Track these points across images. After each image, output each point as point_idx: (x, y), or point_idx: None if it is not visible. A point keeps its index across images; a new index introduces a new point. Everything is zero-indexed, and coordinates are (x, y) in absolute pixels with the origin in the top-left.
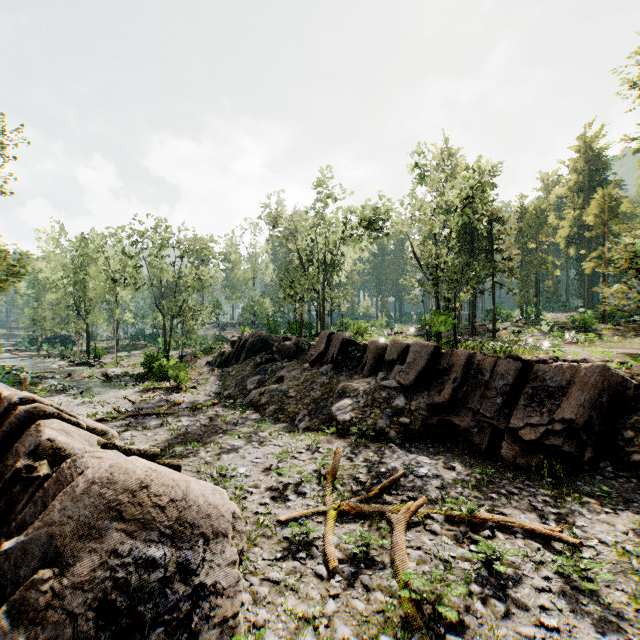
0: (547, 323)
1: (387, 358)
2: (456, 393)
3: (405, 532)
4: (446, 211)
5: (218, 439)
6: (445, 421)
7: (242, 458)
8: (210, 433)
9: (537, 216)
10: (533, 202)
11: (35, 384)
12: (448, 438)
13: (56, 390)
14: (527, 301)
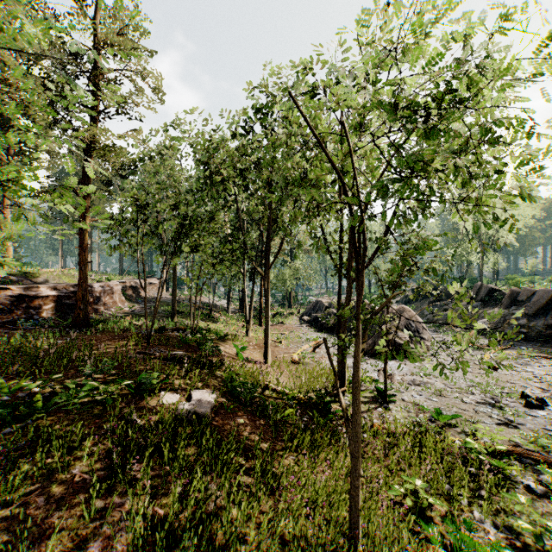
0: None
1: (518, 299)
2: None
3: (495, 353)
4: None
5: None
6: None
7: None
8: None
9: None
10: None
11: None
12: None
13: None
14: None
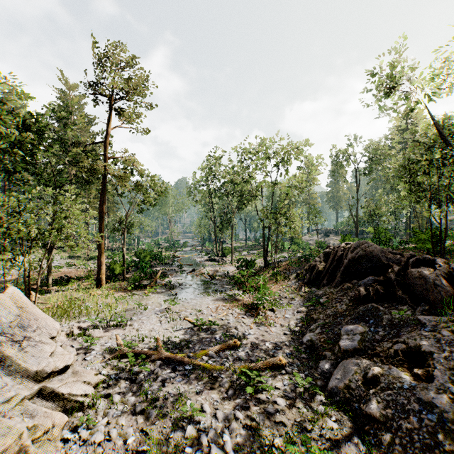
0: None
1: None
2: None
3: None
4: None
5: None
6: None
7: None
8: None
9: None
10: None
11: (166, 276)
12: None
13: (169, 286)
14: None
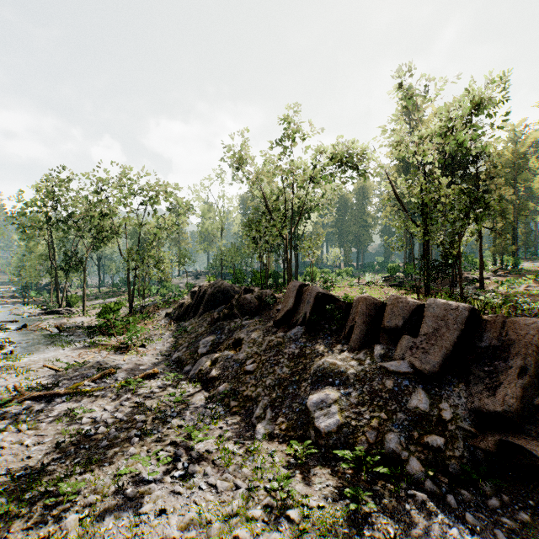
0: (532, 272)
1: (387, 324)
2: (527, 395)
3: None
4: (445, 132)
5: (123, 460)
6: (509, 445)
7: (138, 535)
8: (119, 442)
9: (514, 160)
10: (509, 146)
11: None
12: (521, 480)
13: None
14: (504, 249)
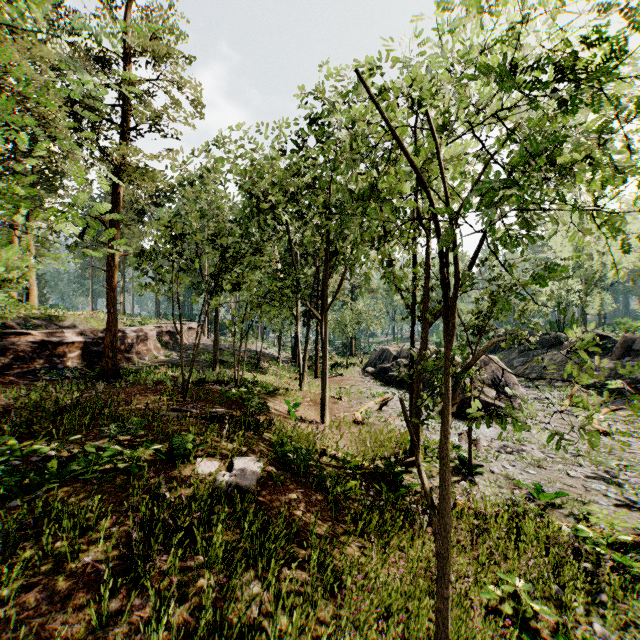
0: None
1: (633, 347)
2: None
3: (605, 414)
4: None
5: None
6: None
7: None
8: None
9: None
10: None
11: None
12: None
13: None
14: None
